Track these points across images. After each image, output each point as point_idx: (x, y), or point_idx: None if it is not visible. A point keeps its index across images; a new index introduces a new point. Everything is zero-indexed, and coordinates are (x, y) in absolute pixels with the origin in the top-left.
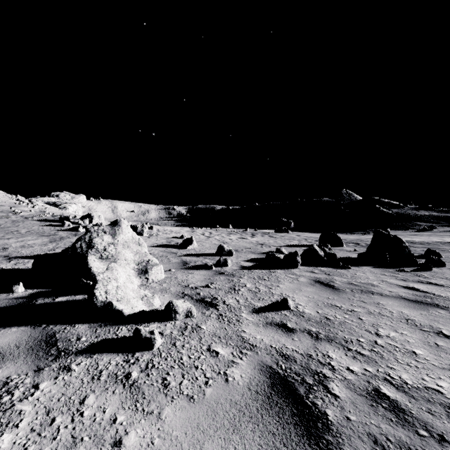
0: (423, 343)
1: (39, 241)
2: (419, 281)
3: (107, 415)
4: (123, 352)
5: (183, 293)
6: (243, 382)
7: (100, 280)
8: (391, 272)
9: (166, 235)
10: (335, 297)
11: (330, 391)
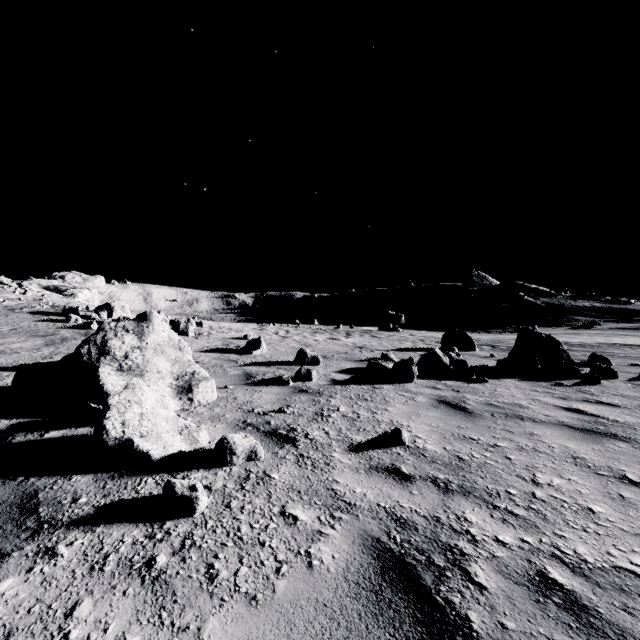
0: (602, 494)
1: (28, 344)
2: (585, 400)
3: (111, 637)
4: (145, 521)
5: (245, 422)
6: (336, 568)
7: (115, 405)
8: (545, 387)
9: (223, 335)
10: (468, 425)
11: (472, 578)
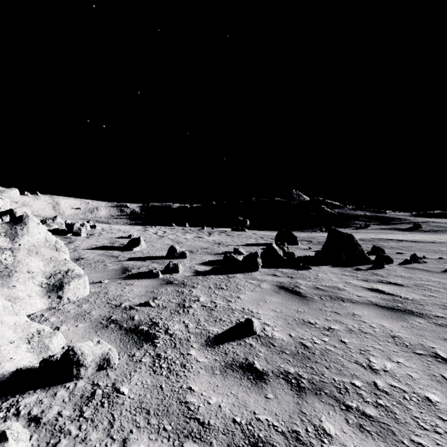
0: (430, 378)
1: None
2: (379, 281)
3: None
4: None
5: (109, 319)
6: None
7: None
8: (350, 271)
9: (111, 235)
10: (305, 309)
11: None
